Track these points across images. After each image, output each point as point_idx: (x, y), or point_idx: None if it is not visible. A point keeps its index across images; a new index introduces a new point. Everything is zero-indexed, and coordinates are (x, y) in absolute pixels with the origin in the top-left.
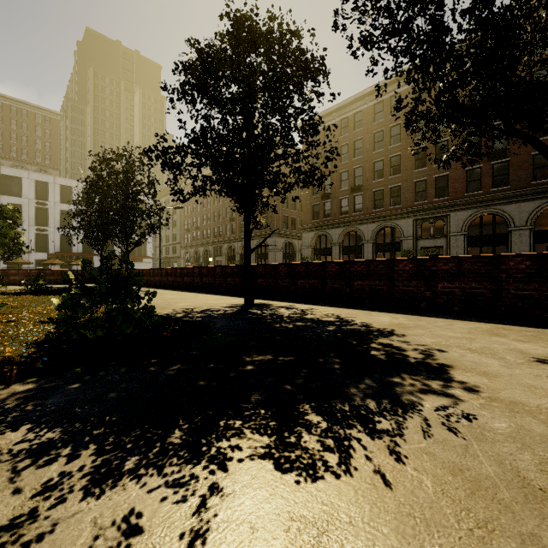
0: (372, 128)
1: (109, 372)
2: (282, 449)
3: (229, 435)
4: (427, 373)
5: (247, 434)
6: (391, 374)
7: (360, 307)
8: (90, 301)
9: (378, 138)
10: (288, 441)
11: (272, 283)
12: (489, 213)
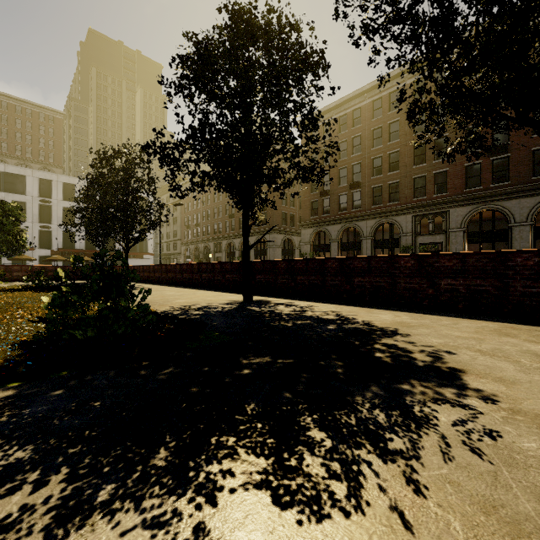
0: (370, 125)
1: (96, 377)
2: (282, 476)
3: (220, 456)
4: (438, 379)
5: (242, 455)
6: (399, 380)
7: (360, 304)
8: (80, 300)
9: (376, 134)
10: (287, 464)
11: (271, 280)
12: (489, 209)
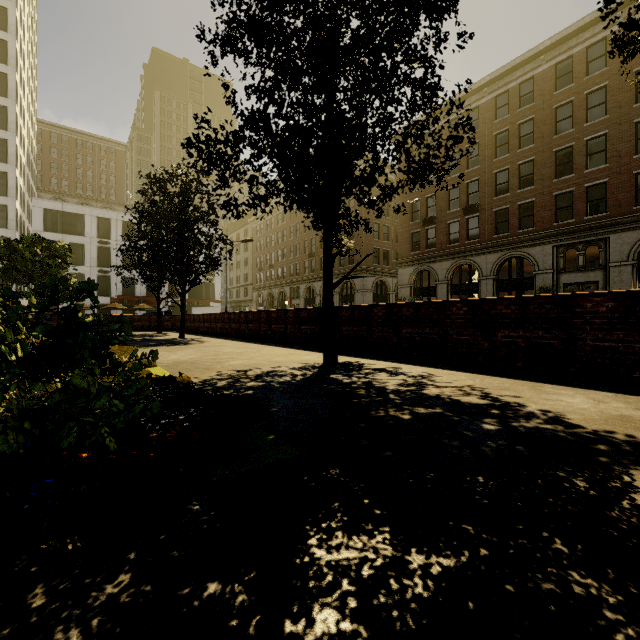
0: (492, 129)
1: None
2: None
3: None
4: None
5: None
6: None
7: (509, 374)
8: None
9: (500, 141)
10: None
11: (363, 333)
12: None
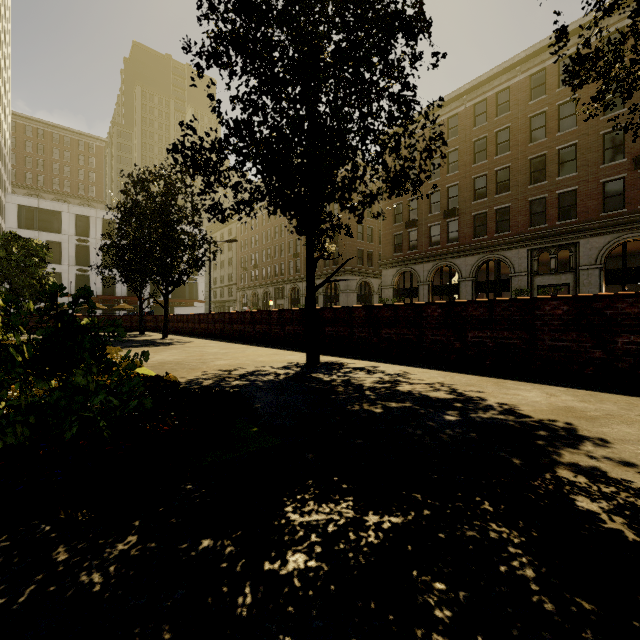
0: (471, 135)
1: None
2: None
3: None
4: None
5: None
6: None
7: (478, 371)
8: None
9: (478, 147)
10: None
11: (345, 333)
12: (636, 239)
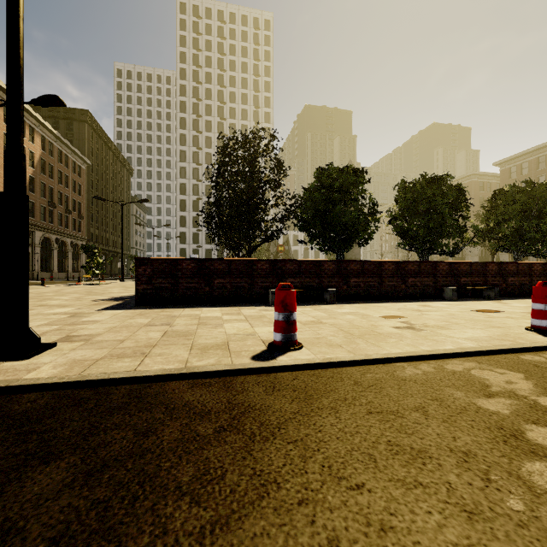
0: None
1: None
2: None
3: None
4: None
5: None
6: None
7: None
8: None
9: None
10: None
11: None
12: None
